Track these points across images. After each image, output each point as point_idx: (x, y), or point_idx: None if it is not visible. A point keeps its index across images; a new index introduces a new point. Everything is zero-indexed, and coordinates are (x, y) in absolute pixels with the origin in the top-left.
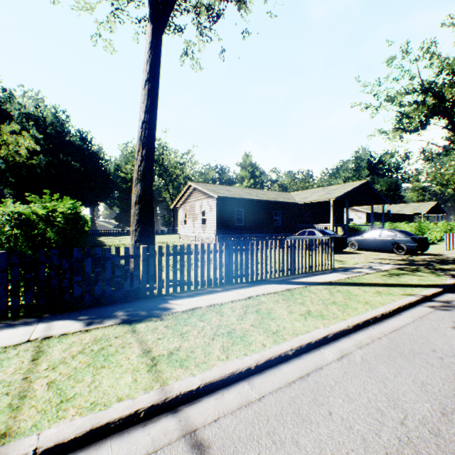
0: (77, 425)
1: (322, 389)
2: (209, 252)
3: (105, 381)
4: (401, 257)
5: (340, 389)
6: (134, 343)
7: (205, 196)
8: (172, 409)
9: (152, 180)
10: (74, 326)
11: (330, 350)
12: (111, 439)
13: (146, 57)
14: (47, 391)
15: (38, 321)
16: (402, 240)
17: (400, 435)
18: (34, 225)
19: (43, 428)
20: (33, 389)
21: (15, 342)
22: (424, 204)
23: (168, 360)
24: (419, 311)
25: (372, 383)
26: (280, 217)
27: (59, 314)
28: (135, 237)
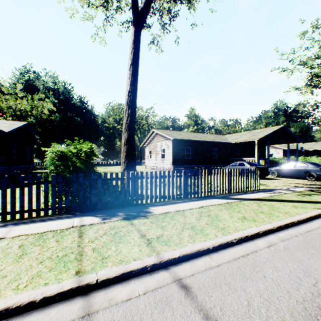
0: (115, 270)
1: (258, 263)
2: (173, 177)
3: (123, 250)
4: (312, 182)
5: (270, 264)
6: (134, 231)
7: (164, 139)
8: (164, 267)
9: (134, 129)
10: (96, 220)
11: (261, 241)
12: (134, 279)
13: (130, 49)
14: (93, 253)
15: (74, 216)
16: (312, 170)
17: (313, 291)
18: (70, 158)
19: (97, 270)
20: (85, 251)
21: (66, 227)
22: None
23: (157, 241)
24: None
25: (292, 262)
26: (217, 153)
27: (85, 213)
28: (124, 166)
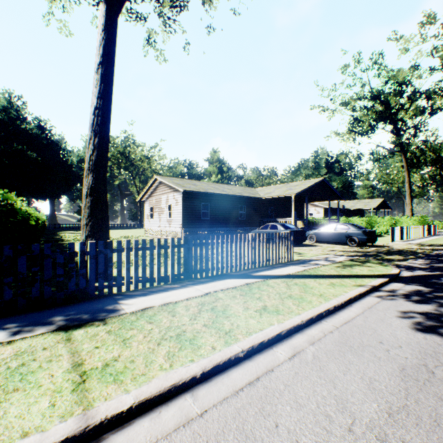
0: None
1: (271, 395)
2: (166, 247)
3: (13, 409)
4: (353, 249)
5: (290, 394)
6: (64, 355)
7: (171, 190)
8: (94, 439)
9: (106, 171)
10: None
11: (283, 348)
12: None
13: (99, 38)
14: None
15: None
16: (354, 233)
17: None
18: None
19: None
20: None
21: None
22: (373, 200)
23: (101, 375)
24: (368, 301)
25: (322, 384)
26: (245, 211)
27: None
28: (86, 231)
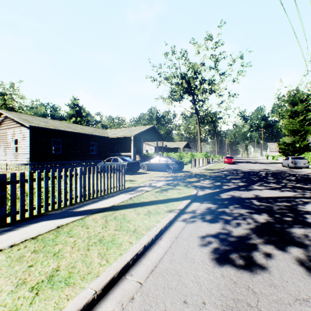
0: None
1: None
2: None
3: None
4: (170, 174)
5: None
6: None
7: (18, 125)
8: None
9: None
10: None
11: None
12: None
13: None
14: None
15: None
16: (171, 163)
17: None
18: None
19: None
20: None
21: None
22: (182, 142)
23: None
24: (176, 228)
25: None
26: (96, 147)
27: None
28: None
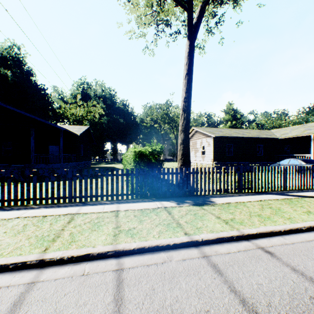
0: (211, 235)
1: None
2: (227, 172)
3: (208, 224)
4: None
5: None
6: (208, 213)
7: (204, 136)
8: (246, 239)
9: (189, 130)
10: (172, 204)
11: None
12: (225, 243)
13: (185, 61)
14: (187, 224)
15: (154, 201)
16: None
17: None
18: (147, 156)
19: (198, 234)
20: (180, 223)
21: (154, 207)
22: None
23: (232, 222)
24: None
25: None
26: (262, 149)
27: (159, 199)
28: (180, 162)
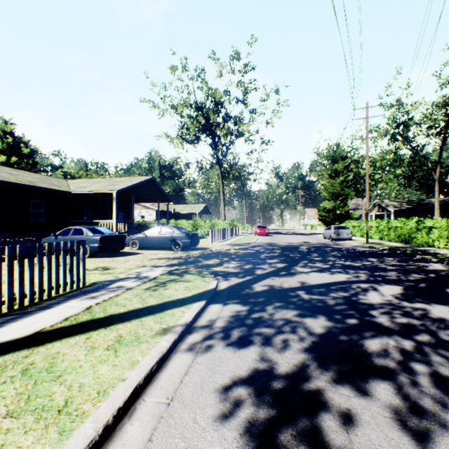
0: None
1: None
2: None
3: None
4: (178, 254)
5: None
6: None
7: None
8: None
9: None
10: None
11: None
12: None
13: None
14: None
15: None
16: (179, 237)
17: None
18: None
19: None
20: None
21: None
22: (199, 205)
23: None
24: (173, 372)
25: None
26: (44, 209)
27: None
28: None
